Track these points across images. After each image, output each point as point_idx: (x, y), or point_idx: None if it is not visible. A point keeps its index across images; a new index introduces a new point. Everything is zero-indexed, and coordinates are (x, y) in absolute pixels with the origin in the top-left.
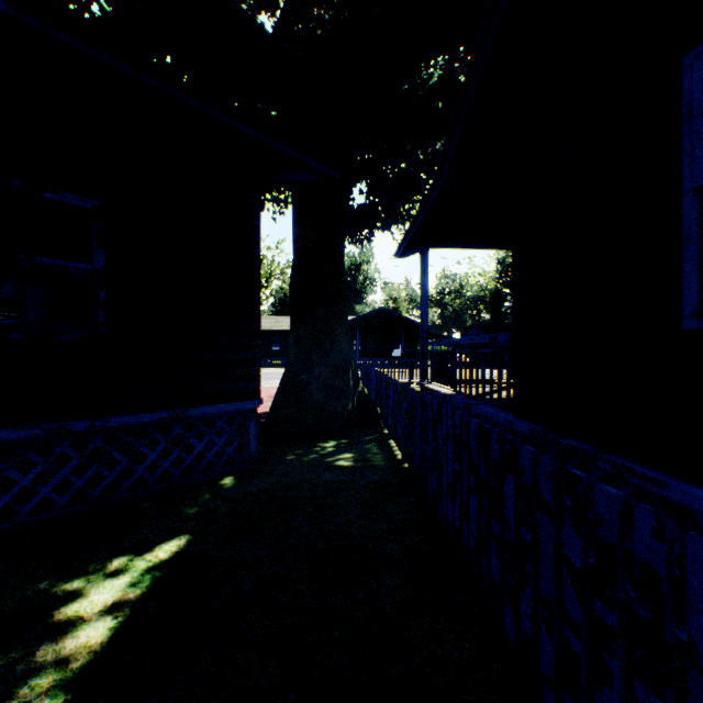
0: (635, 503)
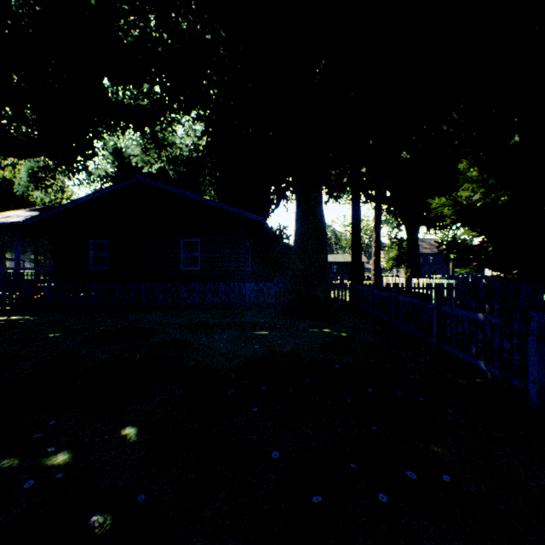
0: (91, 283)
